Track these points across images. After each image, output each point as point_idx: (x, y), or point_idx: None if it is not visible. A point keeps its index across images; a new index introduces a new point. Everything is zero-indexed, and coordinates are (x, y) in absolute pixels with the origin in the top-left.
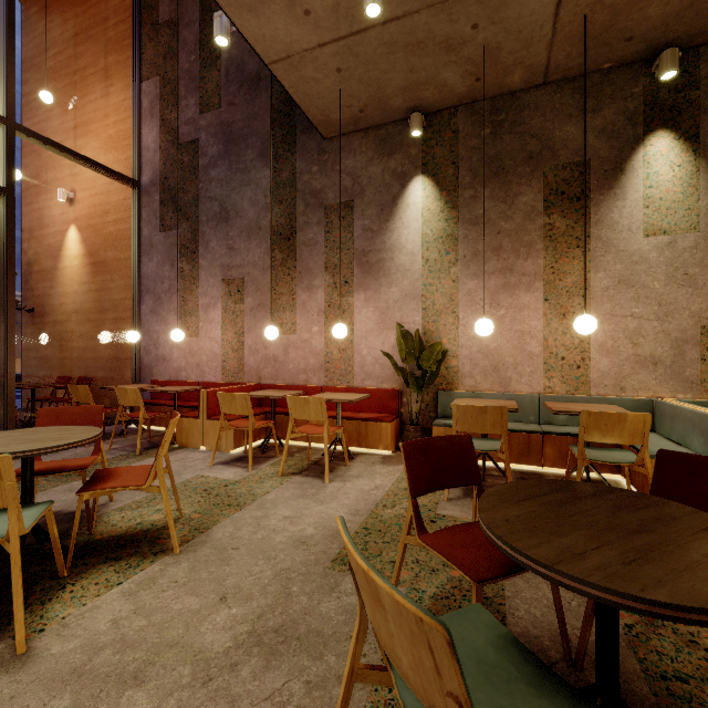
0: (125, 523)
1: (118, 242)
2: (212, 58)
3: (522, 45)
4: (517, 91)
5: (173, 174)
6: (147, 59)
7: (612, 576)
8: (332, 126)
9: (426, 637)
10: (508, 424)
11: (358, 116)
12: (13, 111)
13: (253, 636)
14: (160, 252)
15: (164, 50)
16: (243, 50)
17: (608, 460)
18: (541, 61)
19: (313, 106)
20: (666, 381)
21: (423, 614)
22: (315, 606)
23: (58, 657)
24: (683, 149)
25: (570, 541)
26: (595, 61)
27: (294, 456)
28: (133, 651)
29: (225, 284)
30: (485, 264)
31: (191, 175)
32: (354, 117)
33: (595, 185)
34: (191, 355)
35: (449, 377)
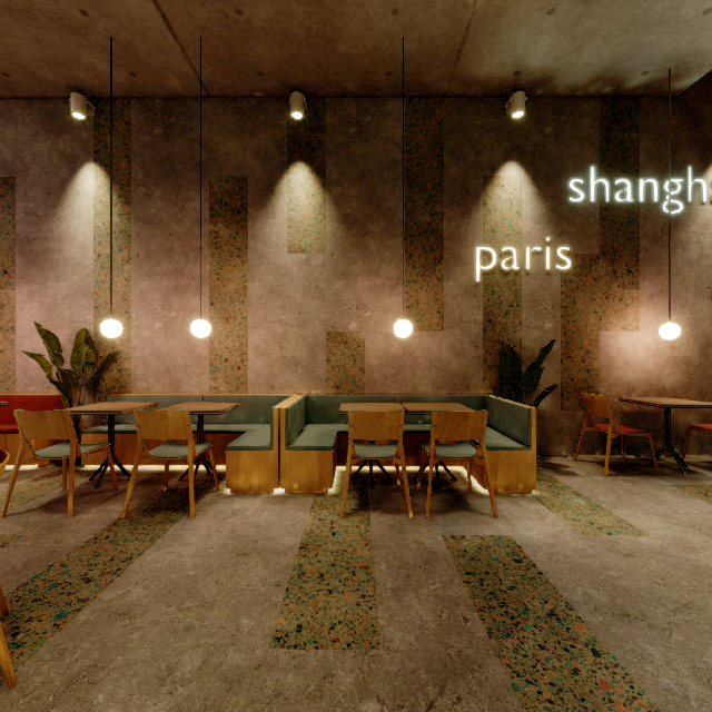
0: None
1: None
2: None
3: (157, 50)
4: (187, 97)
5: None
6: None
7: None
8: None
9: None
10: None
11: (7, 80)
12: None
13: None
14: None
15: None
16: None
17: (167, 456)
18: (190, 72)
19: None
20: (304, 379)
21: None
22: None
23: None
24: (315, 182)
25: None
26: (245, 87)
27: None
28: None
29: None
30: (157, 265)
31: None
32: (1, 80)
33: (252, 201)
34: None
35: (123, 380)
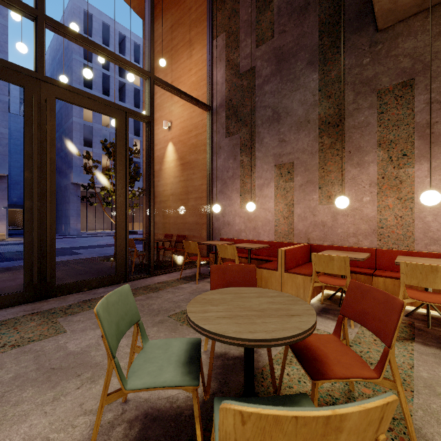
0: (299, 386)
1: (198, 149)
2: (266, 3)
3: None
4: None
5: (235, 96)
6: (217, 23)
7: None
8: (393, 14)
9: None
10: None
11: None
12: (153, 67)
13: None
14: (226, 151)
15: (228, 13)
16: None
17: None
18: None
19: None
20: None
21: None
22: None
23: None
24: None
25: None
26: None
27: None
28: None
29: (276, 168)
30: None
31: (249, 93)
32: None
33: None
34: (249, 221)
35: None
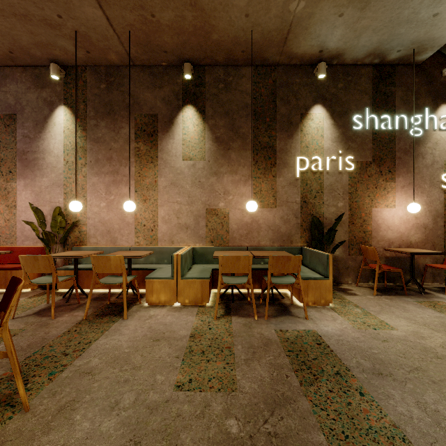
0: None
1: None
2: None
3: (103, 38)
4: (120, 65)
5: None
6: None
7: None
8: None
9: None
10: None
11: (12, 55)
12: None
13: None
14: None
15: None
16: None
17: (110, 283)
18: (122, 51)
19: None
20: (192, 237)
21: None
22: None
23: None
24: (199, 117)
25: None
26: (156, 59)
27: None
28: None
29: None
30: (102, 168)
31: None
32: (8, 55)
33: (160, 129)
34: None
35: (81, 238)
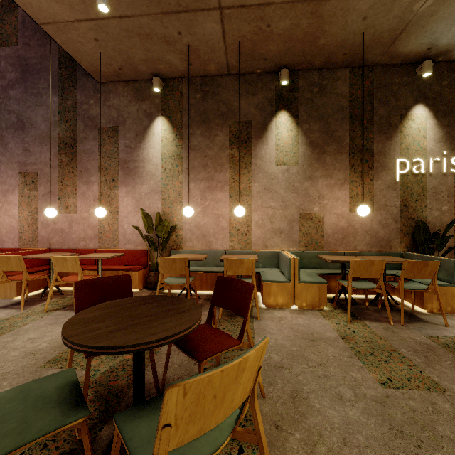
0: None
1: None
2: (11, 6)
3: (211, 50)
4: (215, 75)
5: None
6: None
7: (92, 338)
8: (102, 75)
9: None
10: (208, 268)
11: (119, 72)
12: None
13: None
14: None
15: None
16: None
17: None
18: (224, 61)
19: (84, 59)
20: (285, 241)
21: None
22: None
23: None
24: (292, 122)
25: (100, 325)
26: (252, 67)
27: (66, 297)
28: None
29: (21, 176)
30: (198, 174)
31: None
32: (116, 72)
33: (254, 135)
34: None
35: (178, 241)
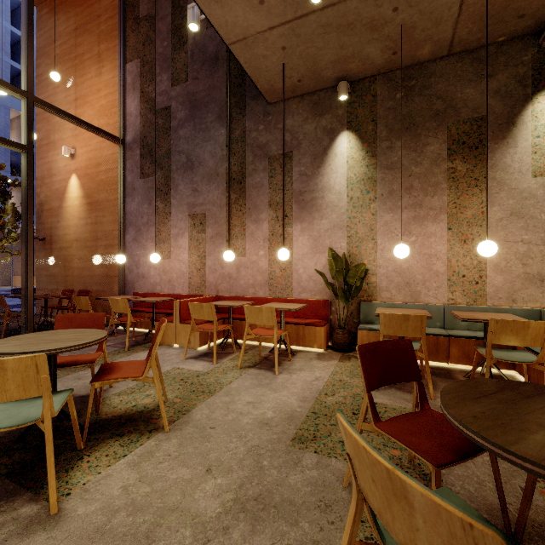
0: (123, 406)
1: (108, 187)
2: (181, 43)
3: (433, 24)
4: (425, 62)
5: (150, 133)
6: (130, 45)
7: None
8: (275, 93)
9: (474, 541)
10: None
11: (297, 85)
12: (32, 86)
13: (238, 503)
14: (140, 194)
15: (143, 38)
16: (205, 36)
17: (512, 359)
18: (447, 36)
19: (261, 78)
20: None
21: (471, 520)
22: (284, 478)
23: (83, 518)
24: None
25: (542, 438)
26: (492, 35)
27: (248, 352)
28: (142, 513)
29: (190, 218)
30: (398, 201)
31: (164, 134)
32: (293, 86)
33: (491, 136)
34: (164, 273)
35: (369, 291)
